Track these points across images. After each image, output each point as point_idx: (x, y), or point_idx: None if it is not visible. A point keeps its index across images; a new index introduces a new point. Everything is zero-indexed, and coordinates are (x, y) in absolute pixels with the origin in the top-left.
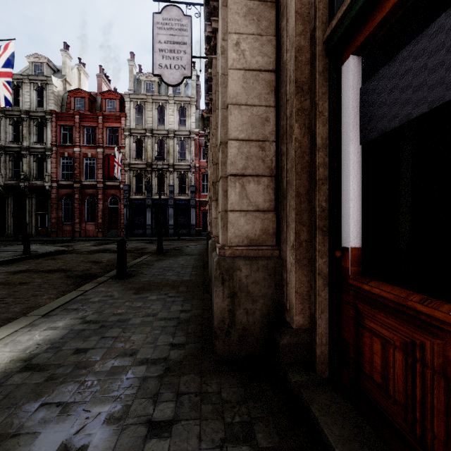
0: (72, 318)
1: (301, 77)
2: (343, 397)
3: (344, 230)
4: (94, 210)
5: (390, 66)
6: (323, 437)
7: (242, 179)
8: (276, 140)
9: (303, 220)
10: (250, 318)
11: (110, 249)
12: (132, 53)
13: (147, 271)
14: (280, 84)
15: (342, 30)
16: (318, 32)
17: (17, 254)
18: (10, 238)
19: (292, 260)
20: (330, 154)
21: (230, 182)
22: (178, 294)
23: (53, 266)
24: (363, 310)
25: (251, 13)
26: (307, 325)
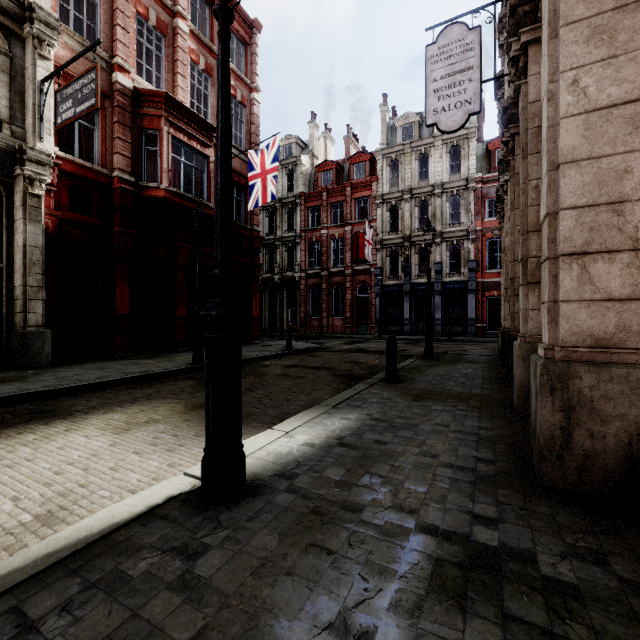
0: (359, 413)
1: None
2: None
3: None
4: (342, 301)
5: None
6: None
7: (583, 258)
8: None
9: None
10: (597, 444)
11: (364, 349)
12: (385, 95)
13: (420, 378)
14: None
15: None
16: None
17: (281, 348)
18: (267, 333)
19: None
20: None
21: (563, 264)
22: (470, 409)
23: (316, 363)
24: None
25: (597, 32)
26: None
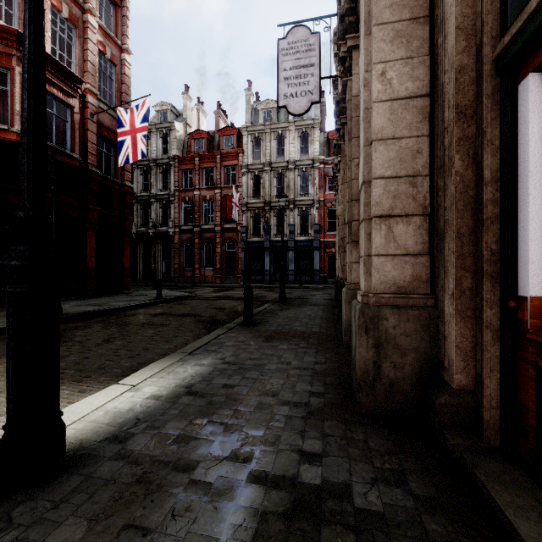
0: (213, 358)
1: (463, 101)
2: (519, 470)
3: (521, 277)
4: (212, 255)
5: None
6: (490, 501)
7: (389, 220)
8: (430, 173)
9: (466, 265)
10: (398, 373)
11: (230, 296)
12: (250, 82)
13: (272, 320)
14: (436, 109)
15: (517, 47)
16: (486, 49)
17: (151, 298)
18: (141, 283)
19: (452, 310)
20: (501, 189)
21: (375, 224)
22: (309, 346)
23: (183, 310)
24: None
25: (399, 36)
26: (471, 387)
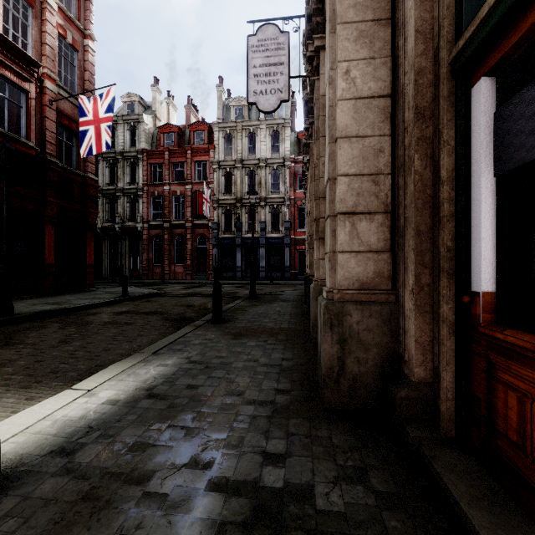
0: (178, 357)
1: (422, 102)
2: (473, 459)
3: (475, 273)
4: (183, 251)
5: (529, 90)
6: (446, 492)
7: (353, 217)
8: (392, 172)
9: (424, 261)
10: (362, 368)
11: (200, 293)
12: (221, 78)
13: (242, 317)
14: (397, 109)
15: (470, 51)
16: (443, 52)
17: (117, 295)
18: (107, 280)
19: (411, 306)
20: (457, 188)
21: (339, 221)
22: (278, 342)
23: (150, 308)
24: (497, 361)
25: (362, 36)
26: (429, 380)
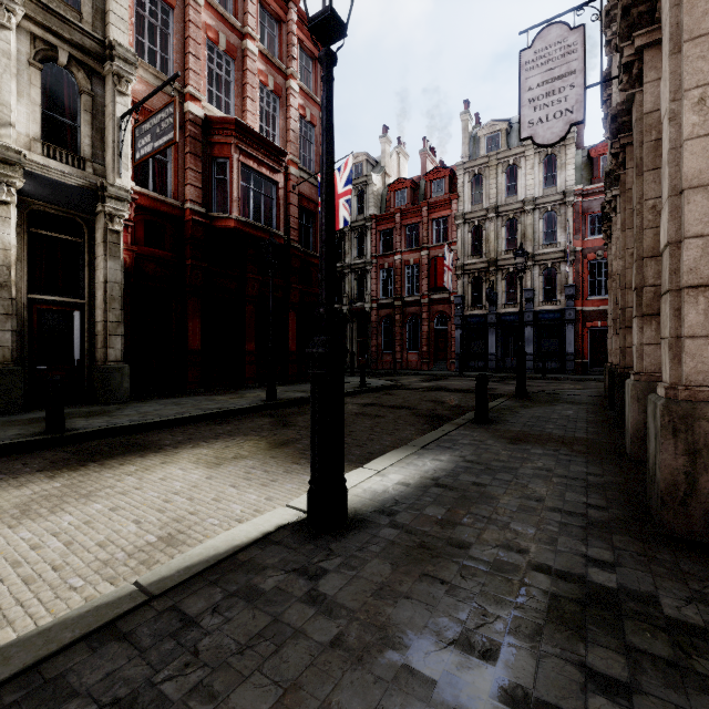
0: (450, 455)
1: None
2: None
3: None
4: (417, 334)
5: None
6: None
7: None
8: None
9: None
10: None
11: (445, 387)
12: (466, 102)
13: (513, 419)
14: None
15: None
16: None
17: (354, 386)
18: None
19: None
20: None
21: (687, 297)
22: (575, 454)
23: (394, 401)
24: None
25: None
26: None
